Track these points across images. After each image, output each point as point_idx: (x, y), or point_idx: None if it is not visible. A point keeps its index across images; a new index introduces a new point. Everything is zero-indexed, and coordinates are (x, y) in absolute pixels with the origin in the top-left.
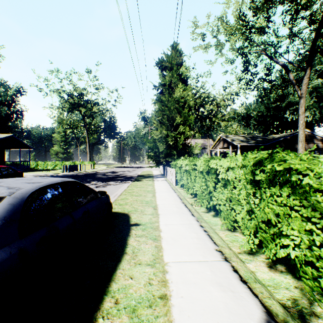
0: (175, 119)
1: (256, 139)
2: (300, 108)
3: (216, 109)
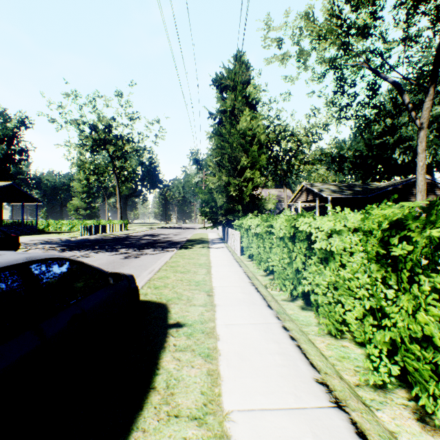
0: (239, 160)
1: (353, 188)
2: (418, 144)
3: (297, 148)
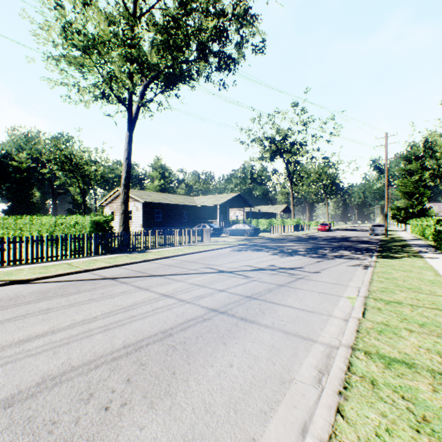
0: (413, 193)
1: None
2: None
3: None
